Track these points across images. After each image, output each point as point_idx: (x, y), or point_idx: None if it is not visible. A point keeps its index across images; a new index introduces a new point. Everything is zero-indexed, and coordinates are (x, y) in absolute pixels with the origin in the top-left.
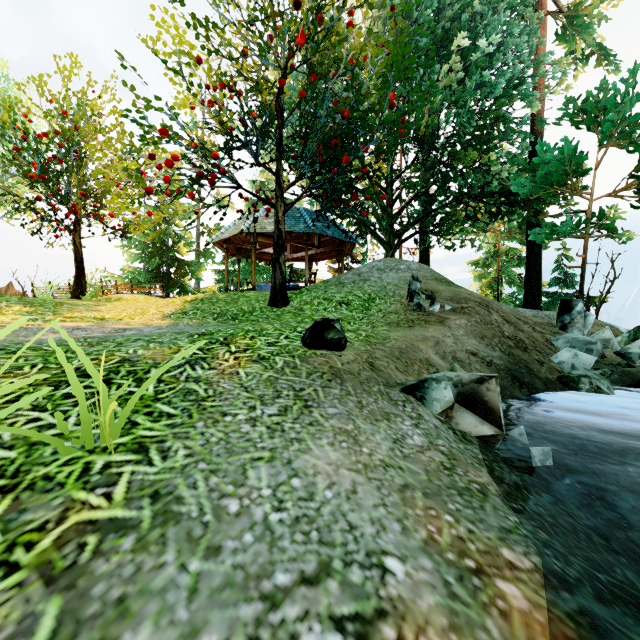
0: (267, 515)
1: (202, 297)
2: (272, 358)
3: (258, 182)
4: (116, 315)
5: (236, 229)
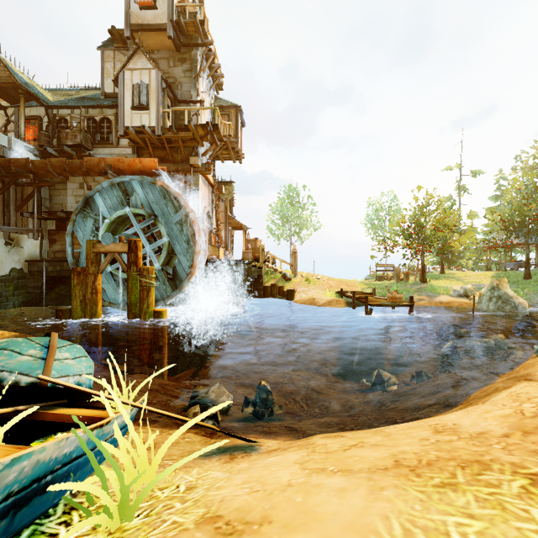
0: (537, 300)
1: (495, 275)
2: (534, 291)
3: (494, 196)
4: (475, 281)
5: (494, 241)
